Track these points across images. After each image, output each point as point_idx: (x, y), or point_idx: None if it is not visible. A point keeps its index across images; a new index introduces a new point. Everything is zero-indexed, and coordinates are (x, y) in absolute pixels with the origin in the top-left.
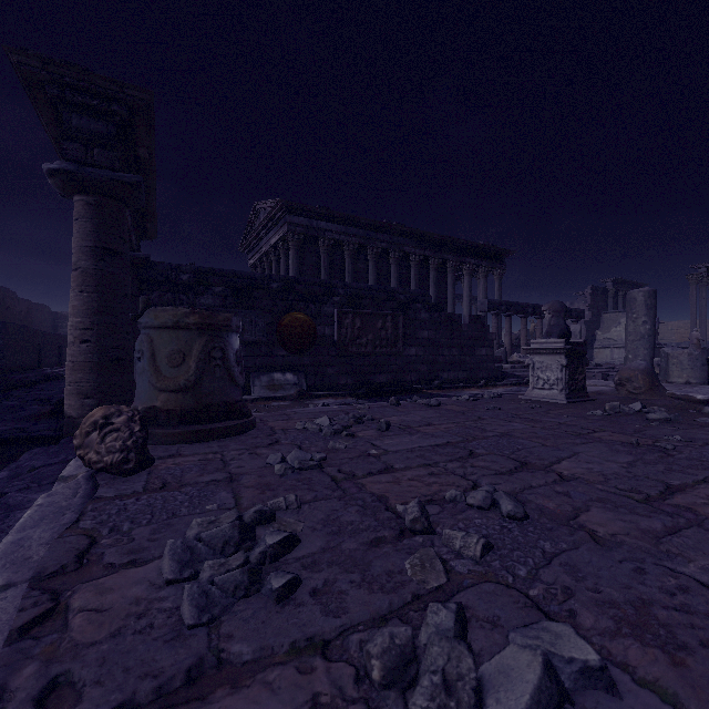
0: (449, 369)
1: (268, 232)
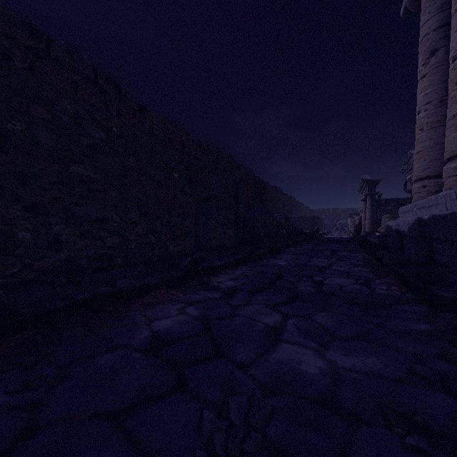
0: None
1: None
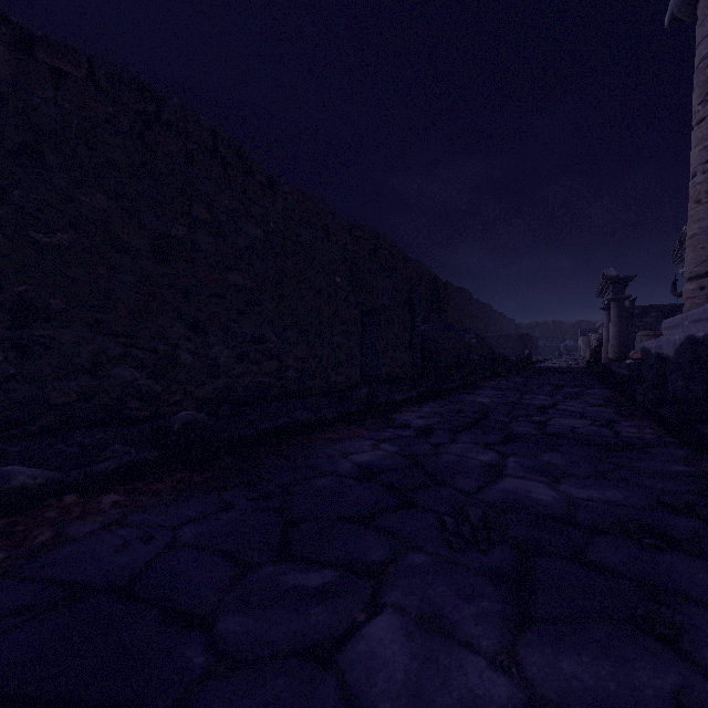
0: None
1: None
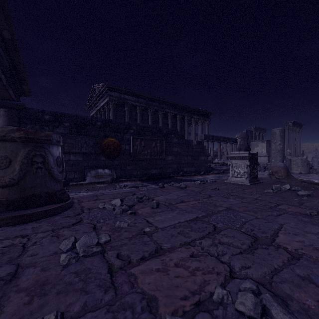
0: (187, 166)
1: (100, 99)
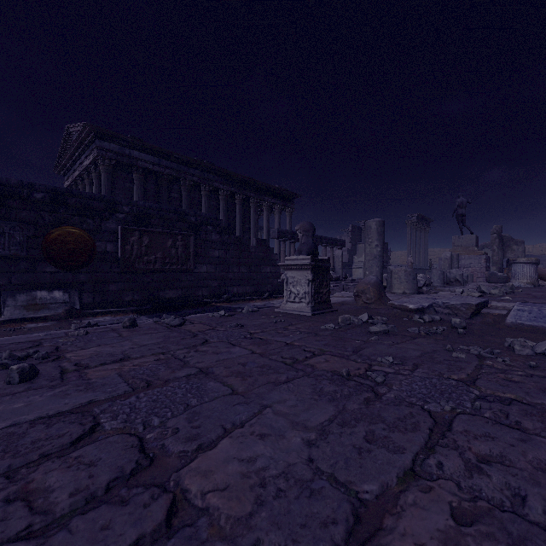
0: (238, 284)
1: (81, 155)
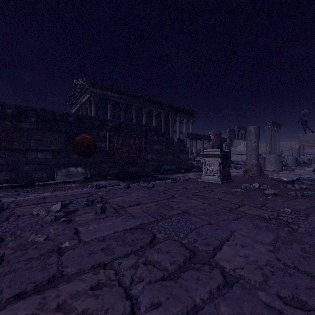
0: (167, 164)
1: (81, 95)
